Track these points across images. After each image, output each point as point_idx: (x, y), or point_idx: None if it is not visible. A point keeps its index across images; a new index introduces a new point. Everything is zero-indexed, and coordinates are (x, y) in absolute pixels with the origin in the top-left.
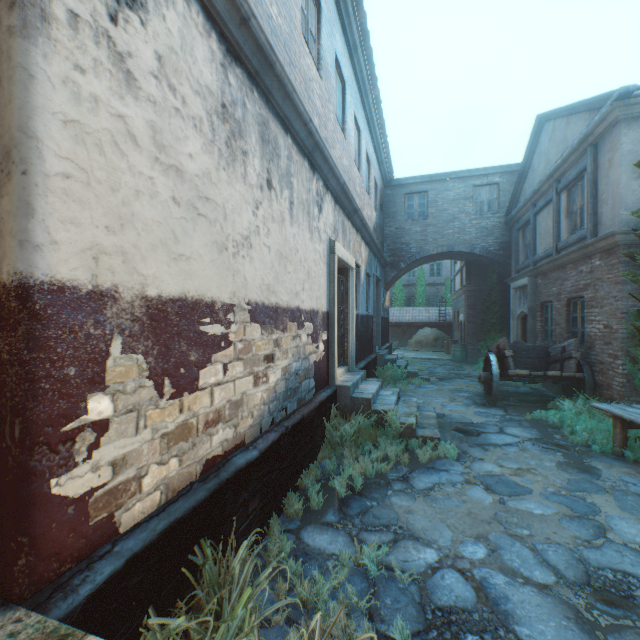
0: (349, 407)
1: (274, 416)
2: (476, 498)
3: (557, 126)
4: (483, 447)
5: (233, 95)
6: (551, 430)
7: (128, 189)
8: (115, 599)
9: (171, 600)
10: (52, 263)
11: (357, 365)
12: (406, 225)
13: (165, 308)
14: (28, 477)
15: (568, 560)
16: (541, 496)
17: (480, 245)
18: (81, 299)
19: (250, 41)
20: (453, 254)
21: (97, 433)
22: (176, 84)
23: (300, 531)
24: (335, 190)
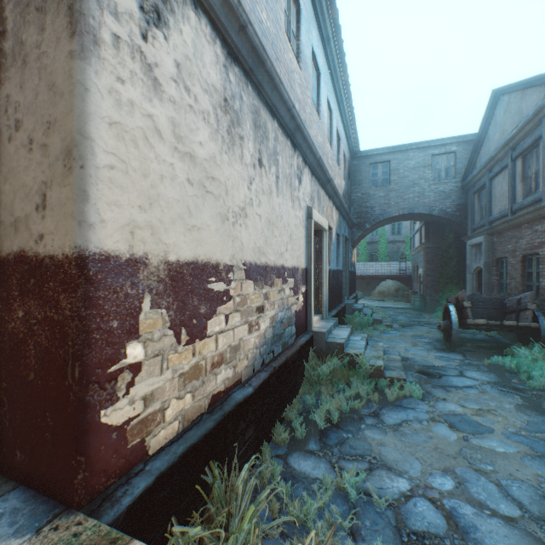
0: (324, 350)
1: (264, 358)
2: (441, 435)
3: (512, 99)
4: (445, 388)
5: (232, 90)
6: (508, 375)
7: (155, 174)
8: (147, 509)
9: (188, 511)
10: (101, 238)
11: (329, 313)
12: (371, 191)
13: (182, 270)
14: (84, 409)
15: (532, 496)
16: (502, 435)
17: (438, 207)
18: (121, 266)
19: (246, 44)
20: (413, 215)
21: (133, 373)
22: (190, 85)
23: (287, 457)
24: (312, 164)
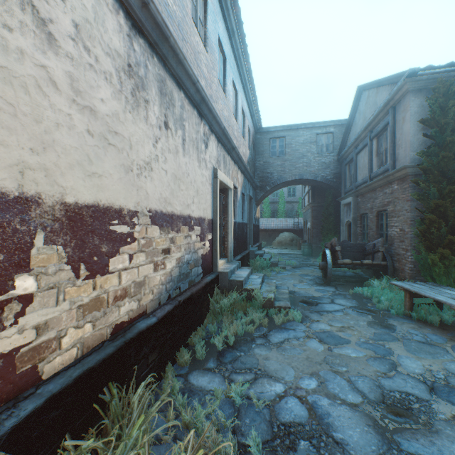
0: (227, 287)
1: (170, 293)
2: (312, 347)
3: (370, 94)
4: (319, 313)
5: (137, 58)
6: (365, 300)
7: (50, 121)
8: (36, 429)
9: (84, 428)
10: None
11: (235, 258)
12: (270, 160)
13: (81, 212)
14: None
15: (371, 386)
16: (356, 344)
17: (321, 175)
18: (9, 202)
19: (150, 20)
20: (303, 181)
21: (23, 304)
22: (90, 46)
23: (188, 375)
24: (218, 133)
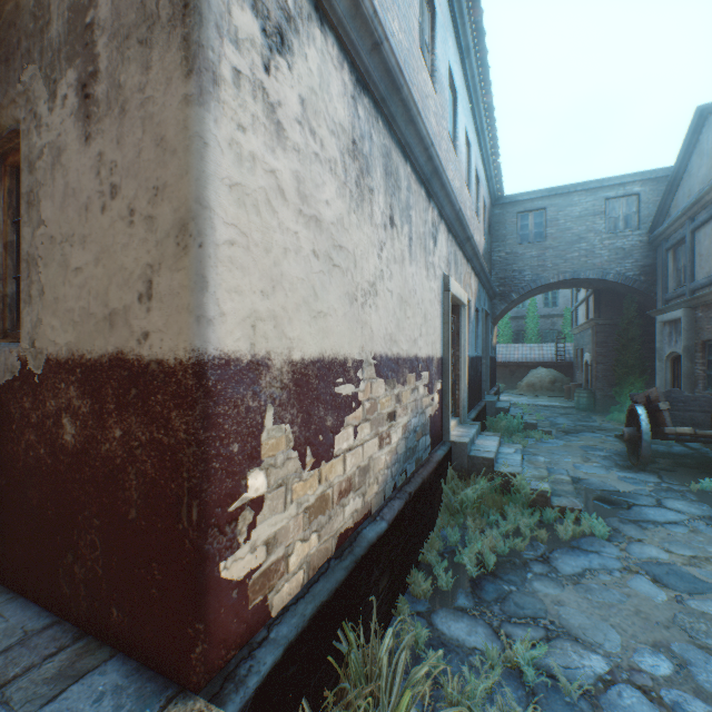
0: (467, 467)
1: (395, 480)
2: (643, 592)
3: None
4: (639, 524)
5: (361, 128)
6: None
7: (278, 248)
8: (276, 692)
9: (318, 691)
10: (220, 336)
11: (467, 415)
12: (519, 249)
13: (307, 371)
14: (203, 561)
15: None
16: None
17: (614, 270)
18: (242, 371)
19: (379, 66)
20: (578, 281)
21: (254, 511)
22: (315, 127)
23: (431, 615)
24: (449, 218)
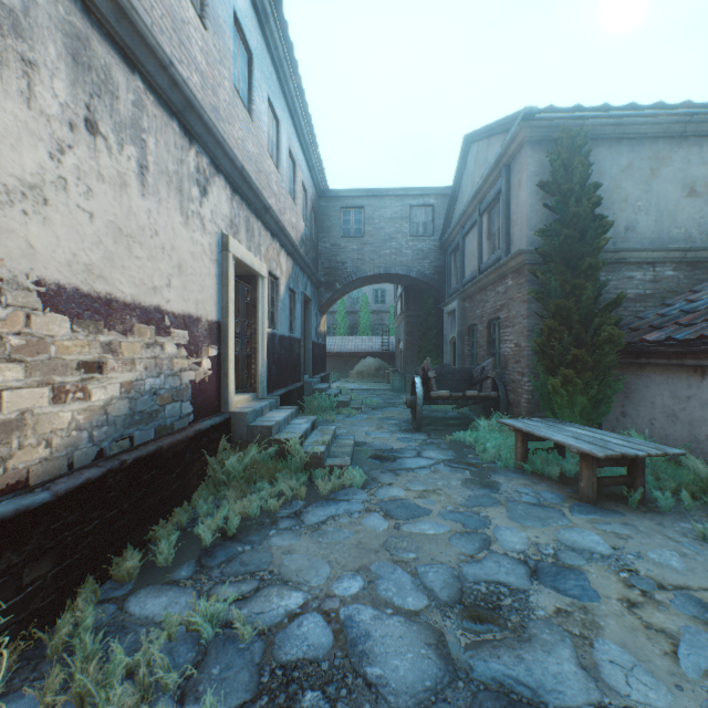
0: (247, 438)
1: (104, 447)
2: (371, 526)
3: (480, 148)
4: (395, 472)
5: None
6: (466, 450)
7: None
8: None
9: None
10: None
11: (273, 393)
12: (342, 242)
13: None
14: None
15: (446, 579)
16: (439, 516)
17: (417, 268)
18: None
19: None
20: (391, 277)
21: None
22: None
23: (128, 598)
24: (231, 175)
